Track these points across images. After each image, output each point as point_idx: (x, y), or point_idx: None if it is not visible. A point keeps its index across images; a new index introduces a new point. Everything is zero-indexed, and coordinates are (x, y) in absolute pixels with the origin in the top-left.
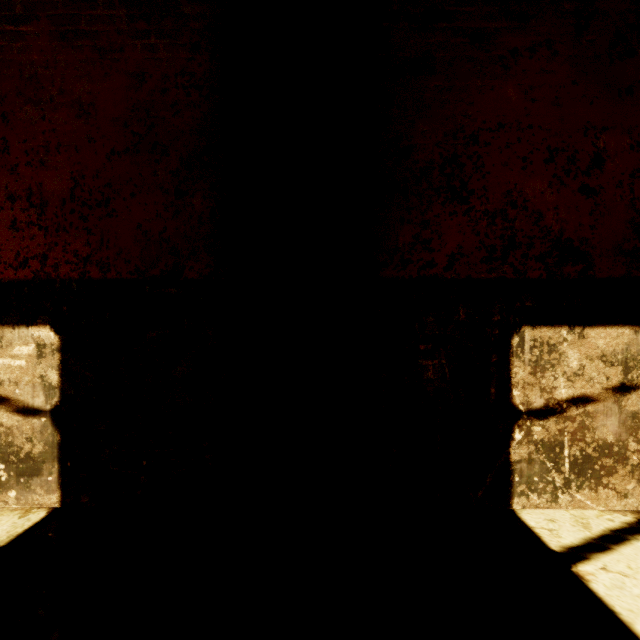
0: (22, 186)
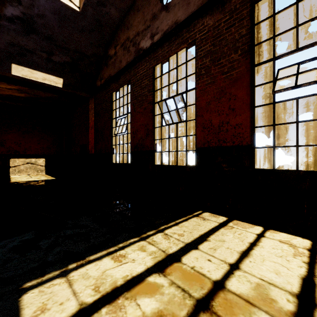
0: None
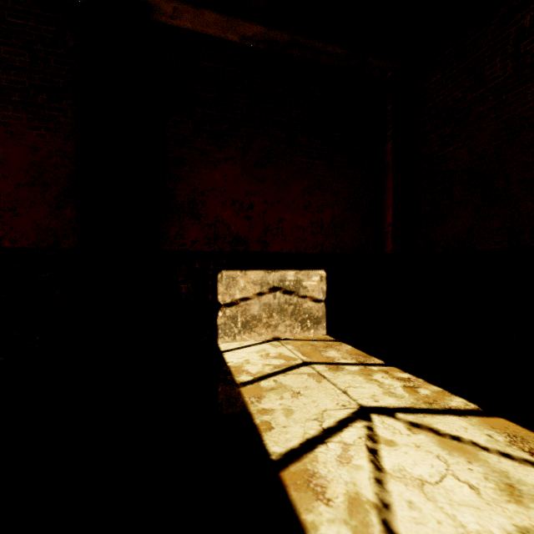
0: None
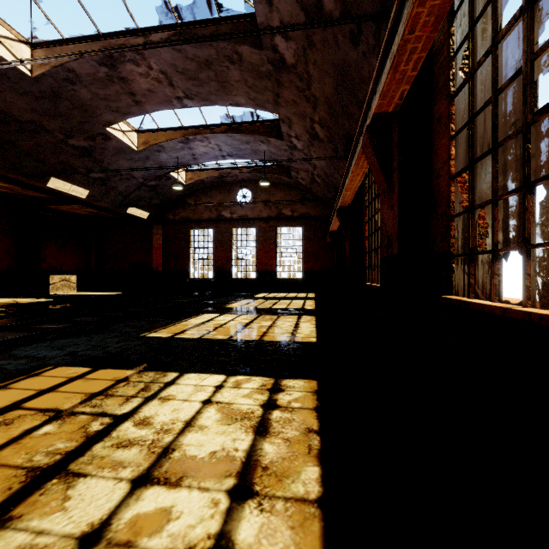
0: None
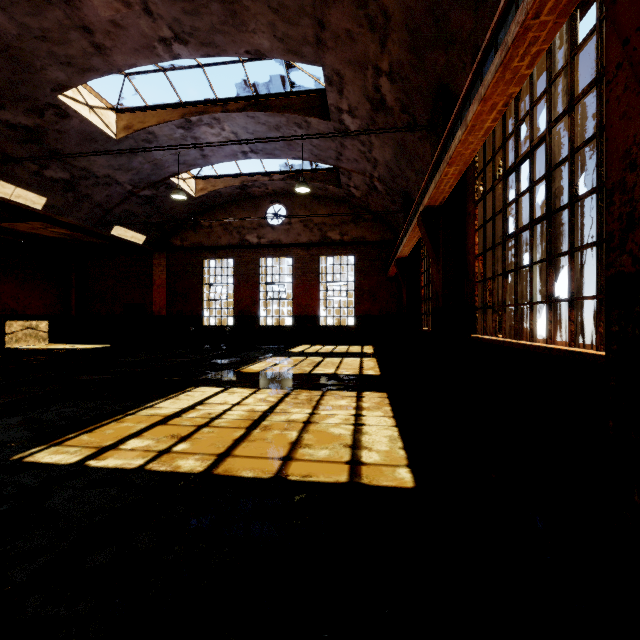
0: None
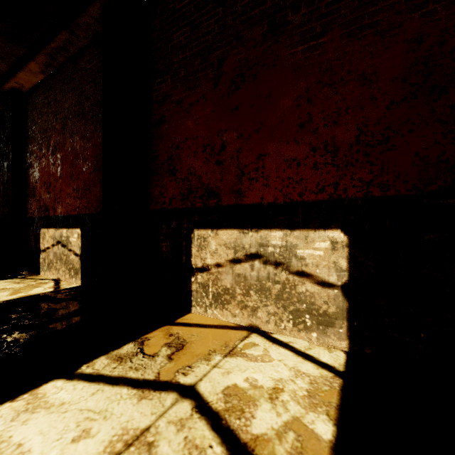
0: (320, 141)
